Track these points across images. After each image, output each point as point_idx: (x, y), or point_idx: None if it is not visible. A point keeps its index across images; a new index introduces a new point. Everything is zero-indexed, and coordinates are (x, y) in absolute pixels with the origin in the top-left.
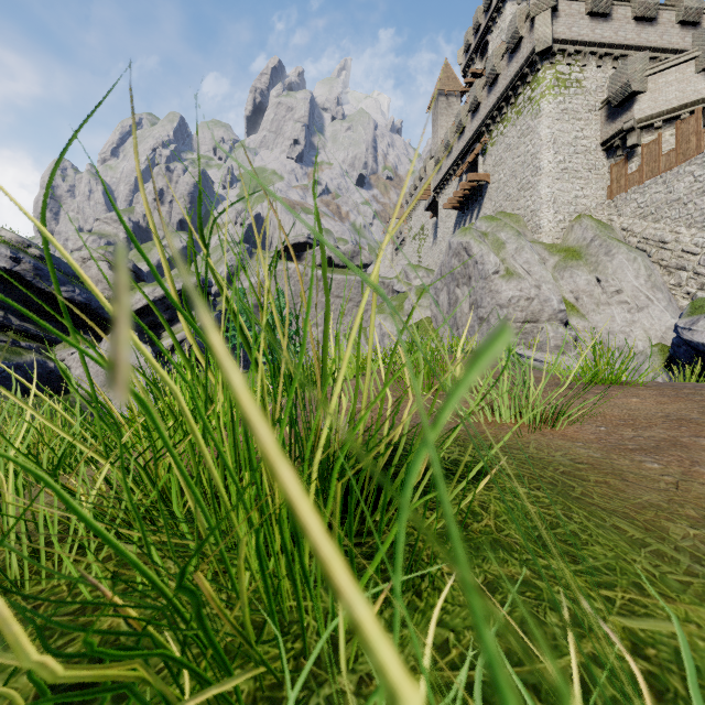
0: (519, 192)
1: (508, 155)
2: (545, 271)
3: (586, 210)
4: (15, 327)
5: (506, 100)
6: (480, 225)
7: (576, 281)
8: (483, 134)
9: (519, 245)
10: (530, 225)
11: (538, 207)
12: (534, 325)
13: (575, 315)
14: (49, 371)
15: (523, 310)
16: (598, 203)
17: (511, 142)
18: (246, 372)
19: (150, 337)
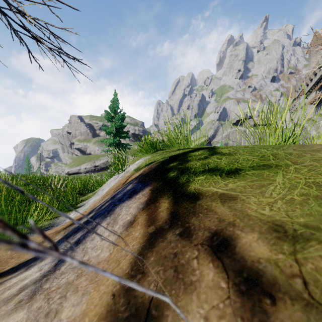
0: None
1: None
2: None
3: None
4: None
5: None
6: (315, 117)
7: None
8: None
9: None
10: None
11: None
12: None
13: None
14: None
15: None
16: None
17: None
18: None
19: None
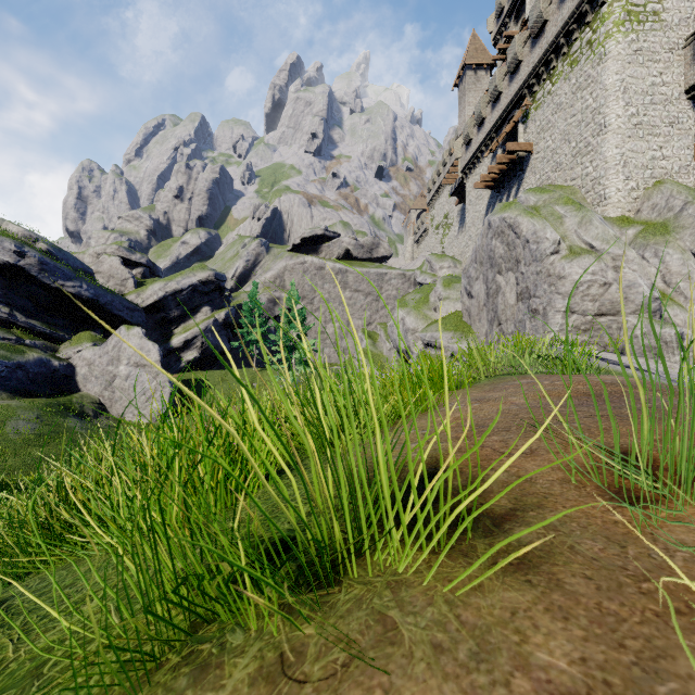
0: (574, 158)
1: (558, 117)
2: (626, 248)
3: (666, 175)
4: (21, 324)
5: (555, 52)
6: (527, 199)
7: (665, 261)
8: (523, 99)
9: (584, 217)
10: (590, 196)
11: (602, 173)
12: (613, 319)
13: (670, 305)
14: (53, 370)
15: (596, 299)
16: (682, 165)
17: (563, 100)
18: (259, 371)
19: (162, 334)
